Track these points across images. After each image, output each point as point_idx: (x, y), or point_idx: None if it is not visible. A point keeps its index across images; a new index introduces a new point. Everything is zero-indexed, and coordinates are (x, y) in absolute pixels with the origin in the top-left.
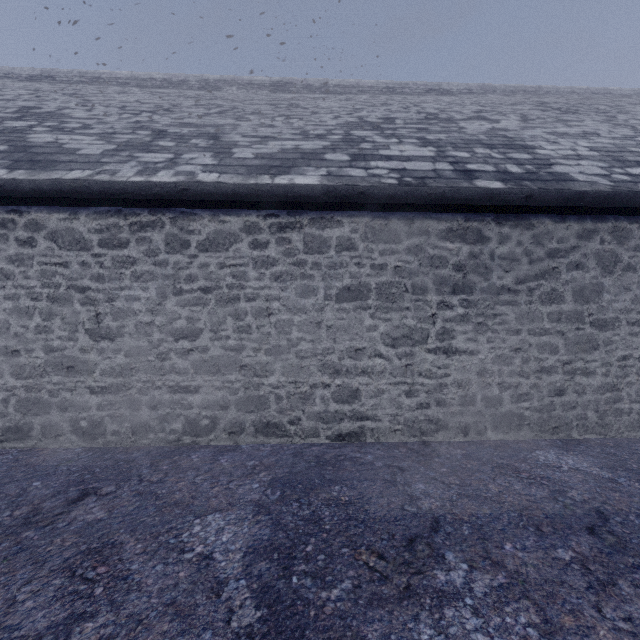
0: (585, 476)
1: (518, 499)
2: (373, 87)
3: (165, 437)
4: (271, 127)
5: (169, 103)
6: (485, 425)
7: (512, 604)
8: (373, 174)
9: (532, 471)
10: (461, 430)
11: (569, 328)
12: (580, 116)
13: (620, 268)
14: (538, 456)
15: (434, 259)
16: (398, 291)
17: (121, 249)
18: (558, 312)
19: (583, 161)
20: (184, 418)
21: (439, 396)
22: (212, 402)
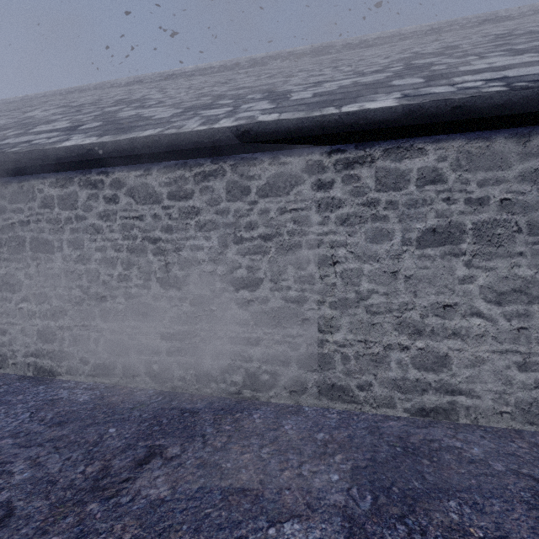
0: None
1: None
2: (416, 32)
3: (226, 388)
4: (321, 75)
5: (225, 79)
6: None
7: None
8: (465, 87)
9: None
10: None
11: None
12: None
13: None
14: None
15: None
16: (506, 231)
17: (186, 200)
18: None
19: None
20: (244, 371)
21: None
22: (272, 356)
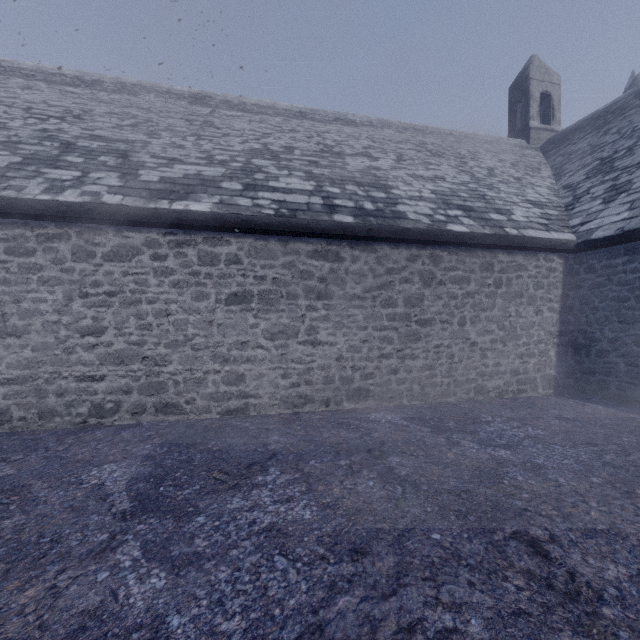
0: (391, 425)
1: (337, 439)
2: (287, 110)
3: (72, 420)
4: (180, 148)
5: (80, 108)
6: (342, 398)
7: (295, 485)
8: (257, 204)
9: (359, 424)
10: (324, 402)
11: (401, 325)
12: (442, 160)
13: (435, 283)
14: (371, 416)
15: (303, 273)
16: (276, 297)
17: (28, 257)
18: (393, 314)
19: (421, 202)
20: (90, 403)
21: (307, 377)
22: (116, 388)
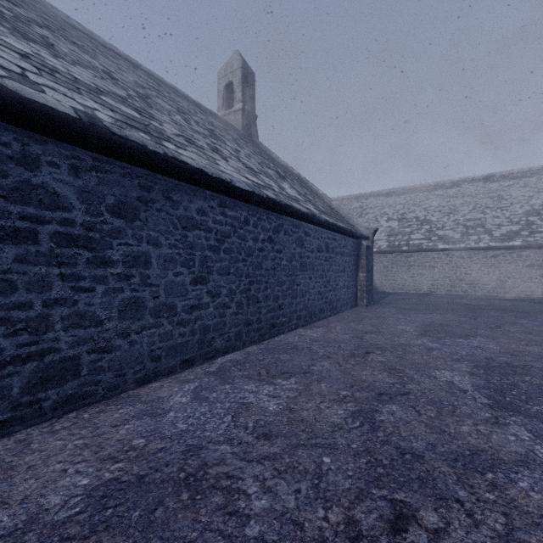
0: None
1: None
2: (539, 170)
3: (481, 293)
4: (498, 218)
5: (451, 205)
6: None
7: None
8: (535, 240)
9: None
10: None
11: None
12: None
13: None
14: None
15: None
16: (542, 265)
17: (471, 258)
18: None
19: None
20: (486, 290)
21: None
22: (492, 287)
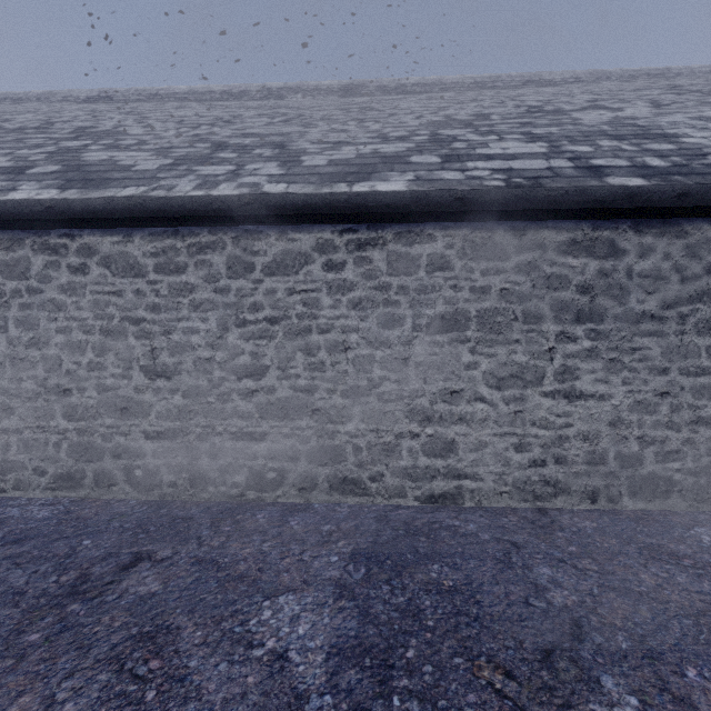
0: None
1: (687, 598)
2: (458, 83)
3: (227, 491)
4: (343, 132)
5: (229, 115)
6: (620, 490)
7: None
8: (472, 176)
9: (697, 557)
10: (587, 495)
11: None
12: None
13: None
14: (700, 535)
15: (552, 279)
16: (505, 320)
17: (178, 275)
18: None
19: None
20: (248, 470)
21: (558, 451)
22: (279, 452)
